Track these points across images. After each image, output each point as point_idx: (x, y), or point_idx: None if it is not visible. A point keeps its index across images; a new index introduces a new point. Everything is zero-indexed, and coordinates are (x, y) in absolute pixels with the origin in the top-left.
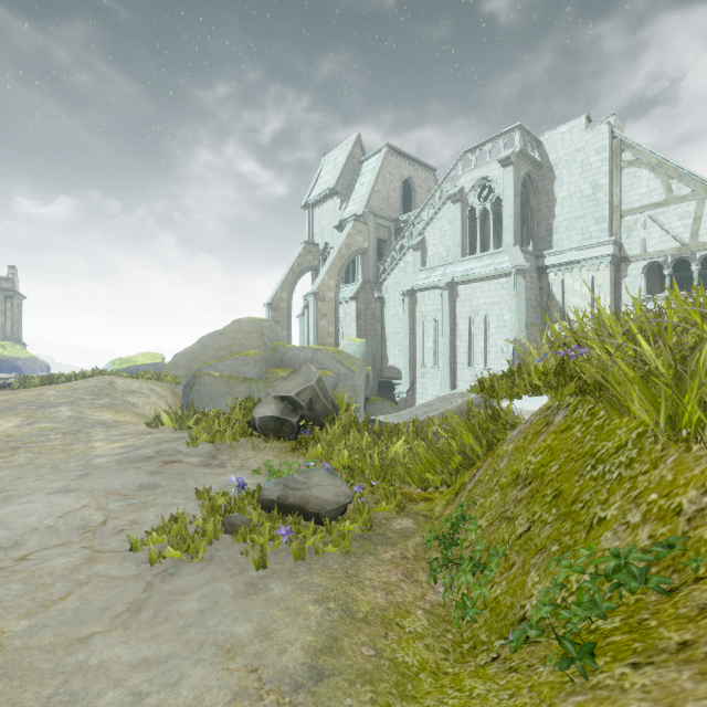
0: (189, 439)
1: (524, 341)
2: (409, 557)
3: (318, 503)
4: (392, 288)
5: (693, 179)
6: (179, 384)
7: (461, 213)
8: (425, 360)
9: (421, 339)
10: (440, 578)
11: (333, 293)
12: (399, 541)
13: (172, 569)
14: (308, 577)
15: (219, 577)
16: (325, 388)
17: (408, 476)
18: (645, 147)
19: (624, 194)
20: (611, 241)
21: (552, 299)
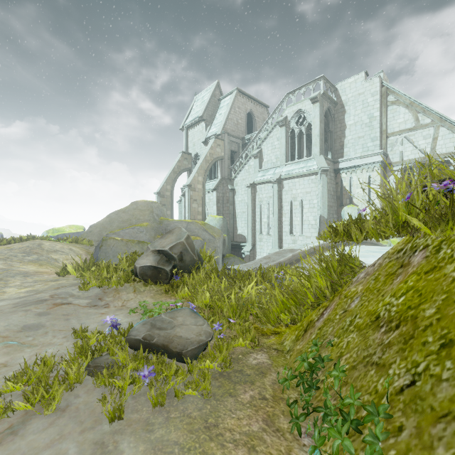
0: (81, 284)
1: (326, 217)
2: (267, 397)
3: (181, 342)
4: (240, 183)
5: (432, 113)
6: (92, 246)
7: (285, 133)
8: (262, 230)
9: (259, 216)
10: (301, 424)
11: (201, 185)
12: (256, 379)
13: (18, 425)
14: (165, 430)
15: (67, 434)
16: (192, 244)
17: (264, 317)
18: (402, 92)
19: (389, 123)
20: (381, 152)
21: (344, 190)
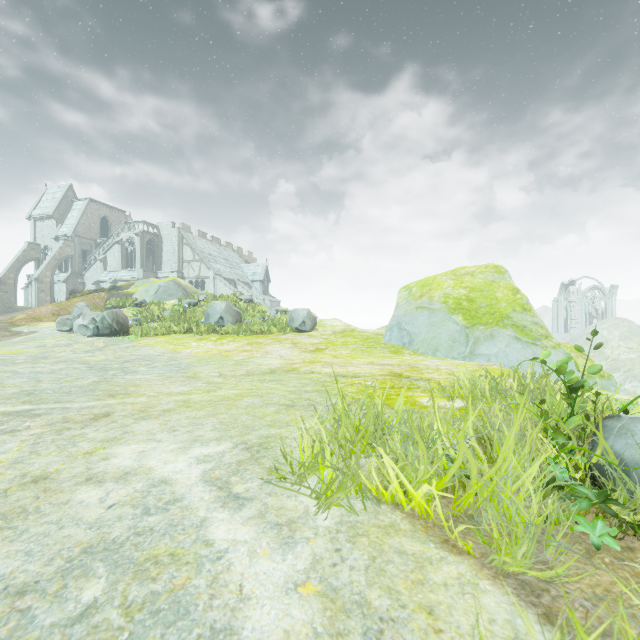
0: None
1: None
2: None
3: None
4: (90, 278)
5: (199, 255)
6: None
7: (121, 250)
8: None
9: None
10: None
11: (49, 279)
12: None
13: None
14: None
15: None
16: None
17: None
18: (188, 240)
19: (184, 255)
20: (176, 272)
21: None
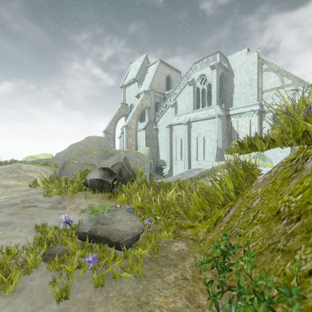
0: (45, 192)
1: (221, 148)
2: (188, 278)
3: (118, 234)
4: (162, 124)
5: (293, 77)
6: (58, 168)
7: (193, 90)
8: (177, 157)
9: (175, 147)
10: (218, 300)
11: (134, 126)
12: (178, 262)
13: None
14: (103, 309)
15: None
16: (128, 163)
17: (184, 214)
18: (272, 62)
19: (263, 83)
20: (258, 103)
21: (233, 129)
